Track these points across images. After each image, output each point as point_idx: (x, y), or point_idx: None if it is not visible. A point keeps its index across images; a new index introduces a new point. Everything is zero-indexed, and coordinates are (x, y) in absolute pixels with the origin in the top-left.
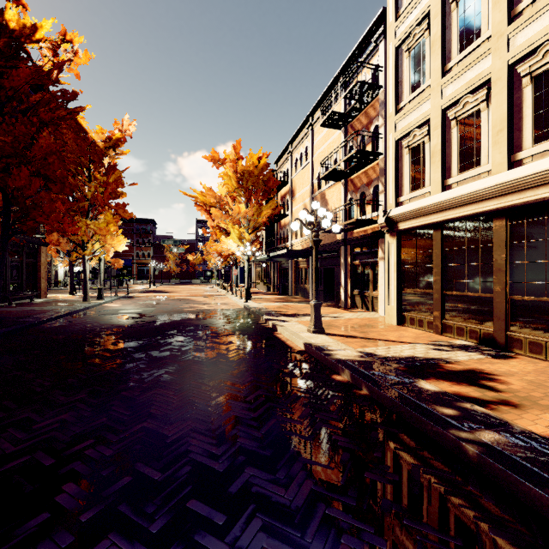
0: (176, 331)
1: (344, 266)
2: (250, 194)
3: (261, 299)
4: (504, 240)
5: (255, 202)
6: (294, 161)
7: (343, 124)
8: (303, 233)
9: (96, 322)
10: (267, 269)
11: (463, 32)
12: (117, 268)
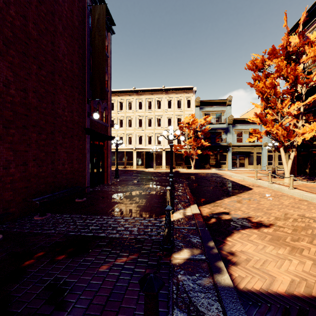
0: None
1: None
2: None
3: None
4: (126, 155)
5: None
6: None
7: None
8: None
9: None
10: None
11: (120, 124)
12: None
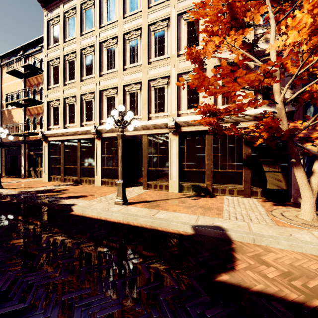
0: None
1: (24, 155)
2: None
3: None
4: (80, 149)
5: None
6: None
7: (23, 77)
8: None
9: None
10: None
11: (70, 73)
12: None
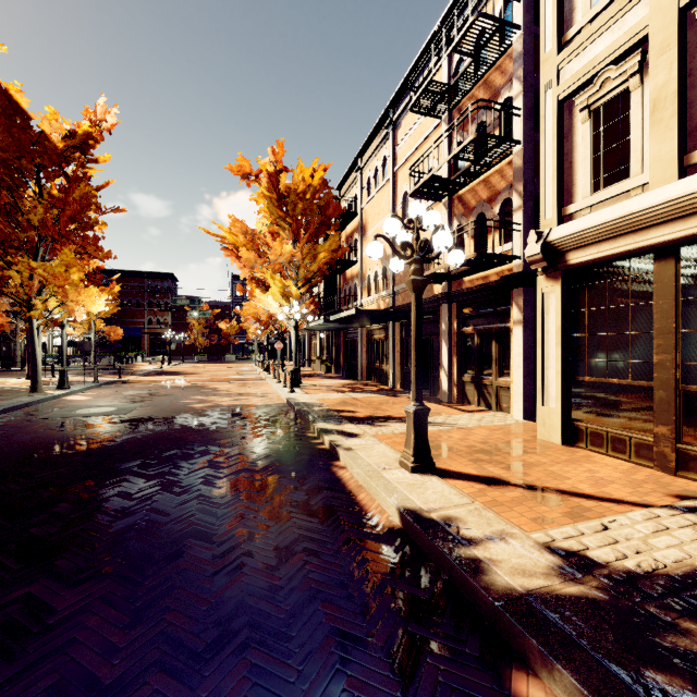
0: (139, 462)
1: (447, 336)
2: (298, 226)
3: (315, 387)
4: None
5: (306, 238)
6: (366, 182)
7: (446, 108)
8: (379, 288)
9: (5, 439)
10: (326, 342)
11: None
12: (122, 339)
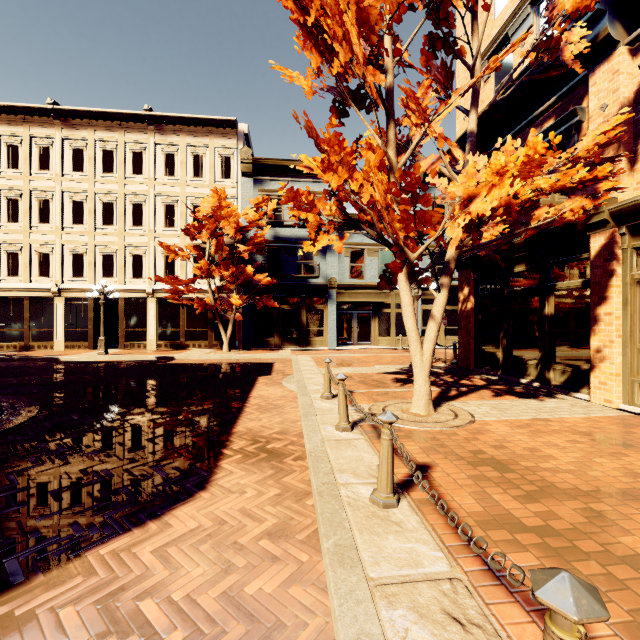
0: None
1: None
2: None
3: None
4: (29, 308)
5: None
6: None
7: None
8: None
9: None
10: None
11: (11, 214)
12: None
